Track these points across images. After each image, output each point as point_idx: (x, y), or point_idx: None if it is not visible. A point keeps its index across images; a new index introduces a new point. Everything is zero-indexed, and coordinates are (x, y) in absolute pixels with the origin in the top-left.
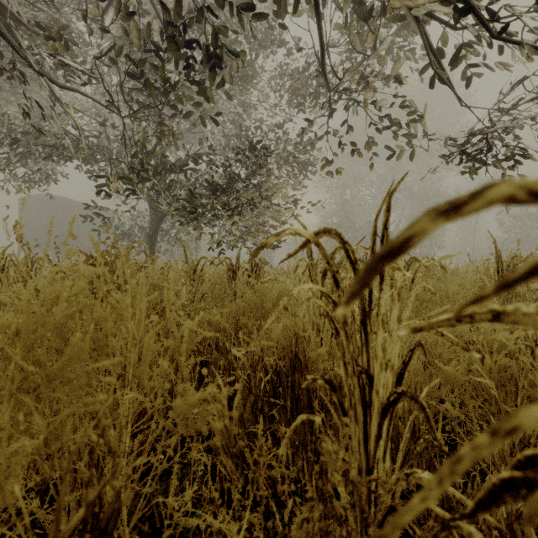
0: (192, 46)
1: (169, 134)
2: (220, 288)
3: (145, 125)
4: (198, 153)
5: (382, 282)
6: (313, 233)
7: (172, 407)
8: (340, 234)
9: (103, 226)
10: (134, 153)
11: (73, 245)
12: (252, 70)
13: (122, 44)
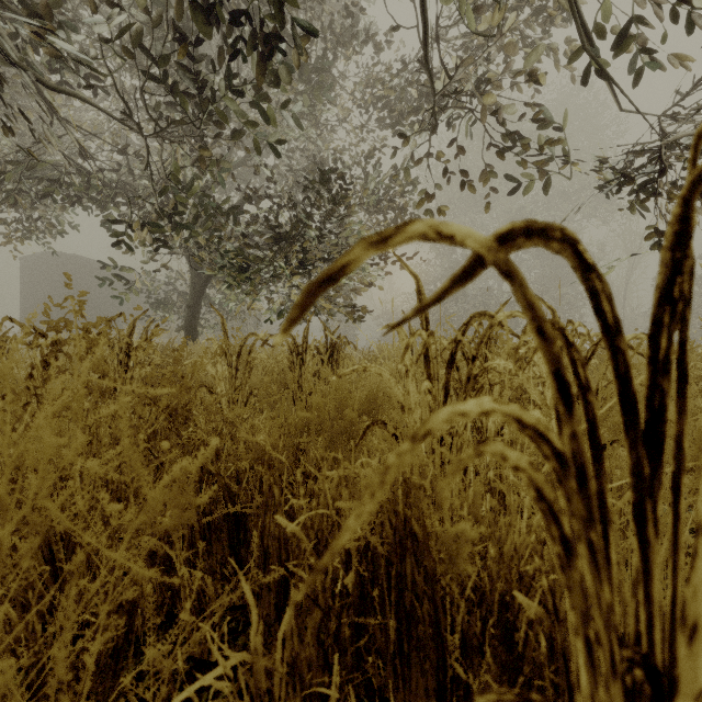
0: (239, 24)
1: (213, 163)
2: (280, 380)
3: (181, 153)
4: (254, 191)
5: (682, 392)
6: (491, 239)
7: (180, 596)
8: (573, 245)
9: (126, 293)
10: (164, 189)
11: (92, 319)
12: (329, 77)
13: (139, 27)
